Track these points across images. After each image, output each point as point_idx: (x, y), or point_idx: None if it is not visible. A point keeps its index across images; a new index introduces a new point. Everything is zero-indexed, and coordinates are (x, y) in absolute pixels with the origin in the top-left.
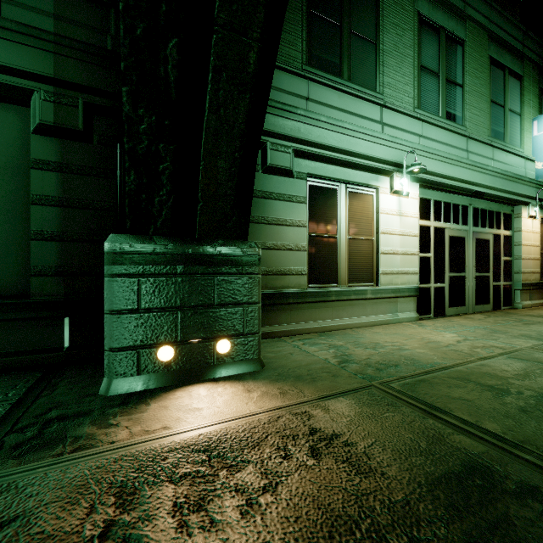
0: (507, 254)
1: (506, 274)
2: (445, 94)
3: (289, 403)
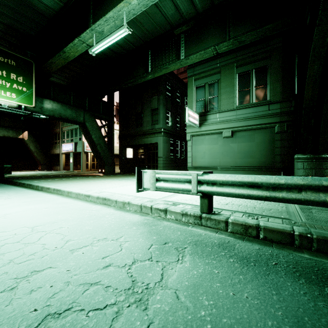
0: None
1: None
2: None
3: None
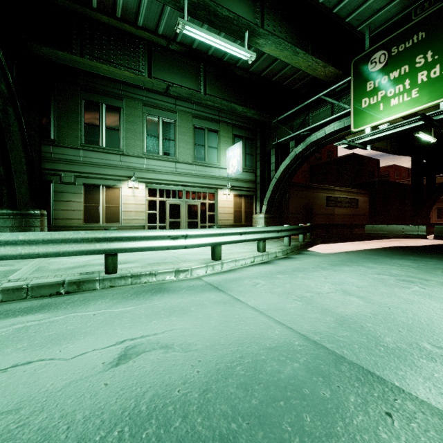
0: (212, 211)
1: (210, 220)
2: (162, 145)
3: None
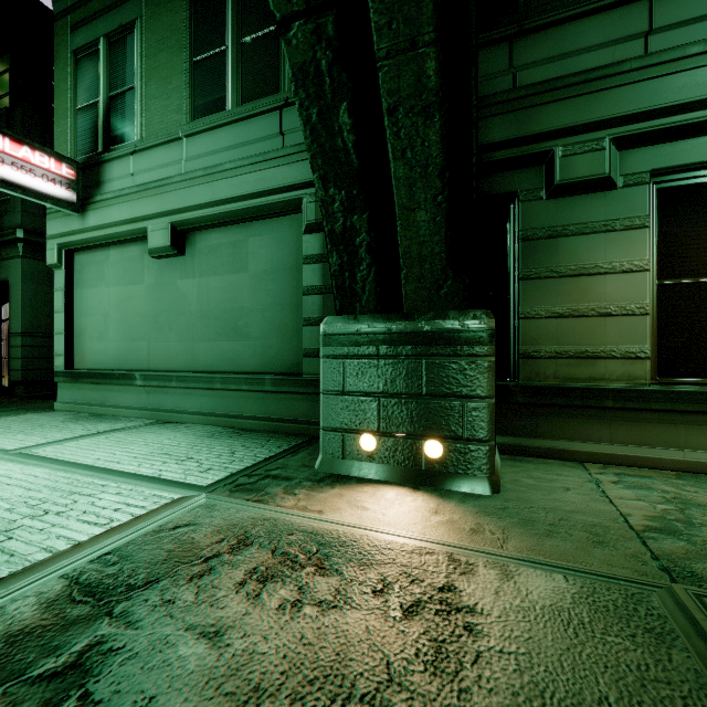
0: None
1: None
2: None
3: (465, 545)
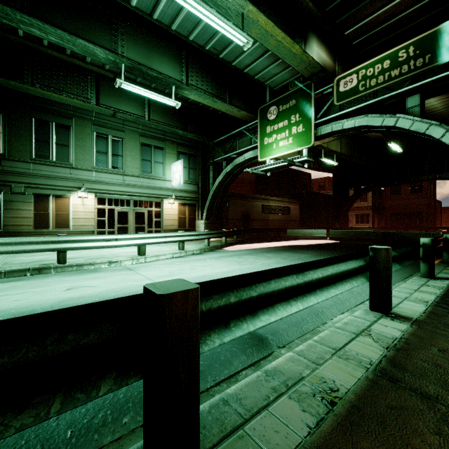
0: (158, 217)
1: (157, 226)
2: (111, 160)
3: None
